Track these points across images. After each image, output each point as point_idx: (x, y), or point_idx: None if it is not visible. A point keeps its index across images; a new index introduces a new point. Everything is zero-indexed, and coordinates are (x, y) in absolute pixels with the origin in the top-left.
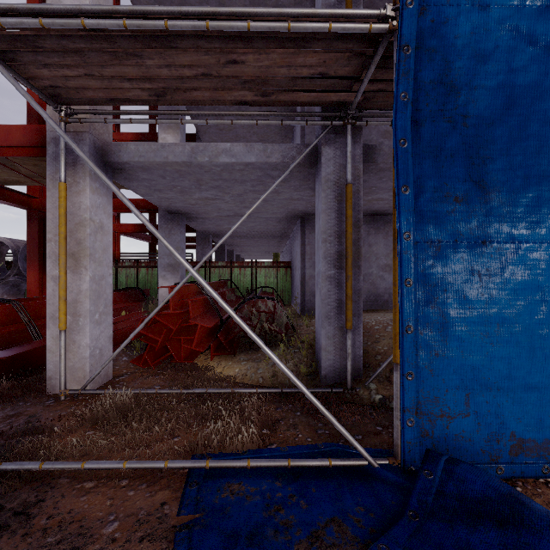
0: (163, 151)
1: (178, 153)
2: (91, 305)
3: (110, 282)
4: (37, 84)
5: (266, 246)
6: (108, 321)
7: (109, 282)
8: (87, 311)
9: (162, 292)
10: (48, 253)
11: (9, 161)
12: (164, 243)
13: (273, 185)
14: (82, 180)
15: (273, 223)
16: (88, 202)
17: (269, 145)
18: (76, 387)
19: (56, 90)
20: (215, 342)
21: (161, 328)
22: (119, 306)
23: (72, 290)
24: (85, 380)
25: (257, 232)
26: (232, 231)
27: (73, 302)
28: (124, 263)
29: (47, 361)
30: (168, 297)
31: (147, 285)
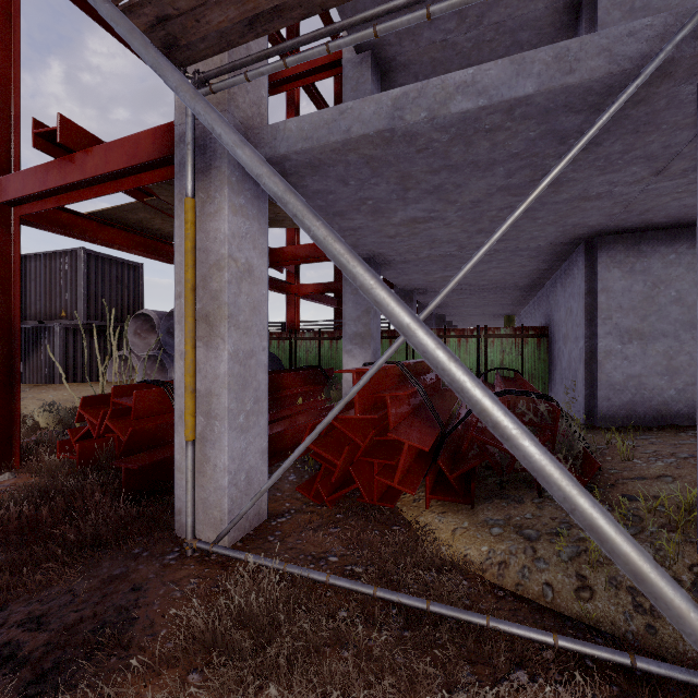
0: (342, 120)
1: (368, 117)
2: (231, 400)
3: (264, 361)
4: (140, 24)
5: (496, 305)
6: (261, 426)
7: (262, 361)
8: (224, 410)
9: (347, 375)
10: (177, 315)
11: (163, 204)
12: (314, 232)
13: (602, 116)
14: (219, 192)
15: (522, 262)
16: (227, 228)
17: (571, 44)
18: (211, 533)
19: (168, 29)
20: (432, 471)
21: (342, 439)
22: (296, 391)
23: (206, 375)
24: (222, 525)
25: (487, 281)
26: (486, 249)
27: (207, 395)
28: (303, 334)
29: (176, 484)
30: (348, 395)
31: (330, 363)
